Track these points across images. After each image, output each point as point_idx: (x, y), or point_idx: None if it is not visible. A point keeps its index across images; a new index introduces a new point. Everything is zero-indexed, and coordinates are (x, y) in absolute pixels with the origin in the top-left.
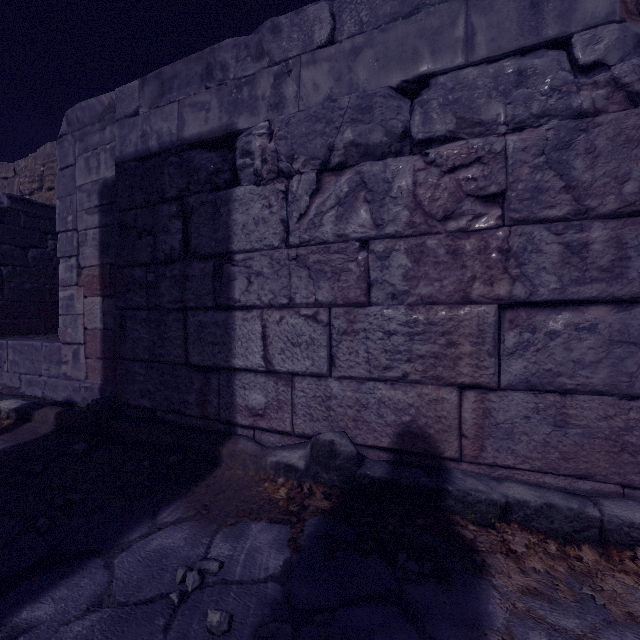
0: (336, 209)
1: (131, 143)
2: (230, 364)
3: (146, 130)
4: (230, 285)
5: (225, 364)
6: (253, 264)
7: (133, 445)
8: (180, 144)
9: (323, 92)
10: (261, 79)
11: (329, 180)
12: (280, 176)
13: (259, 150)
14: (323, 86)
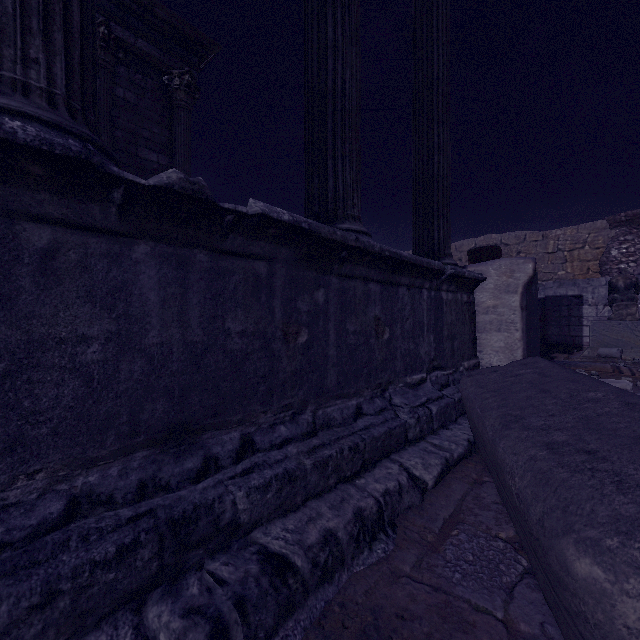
0: (607, 312)
1: (550, 293)
2: (582, 335)
3: (555, 291)
4: (582, 322)
5: (580, 335)
6: (588, 319)
7: (558, 349)
8: (566, 296)
9: (603, 292)
10: (588, 288)
11: (605, 307)
12: (595, 305)
13: (589, 300)
14: (603, 291)
